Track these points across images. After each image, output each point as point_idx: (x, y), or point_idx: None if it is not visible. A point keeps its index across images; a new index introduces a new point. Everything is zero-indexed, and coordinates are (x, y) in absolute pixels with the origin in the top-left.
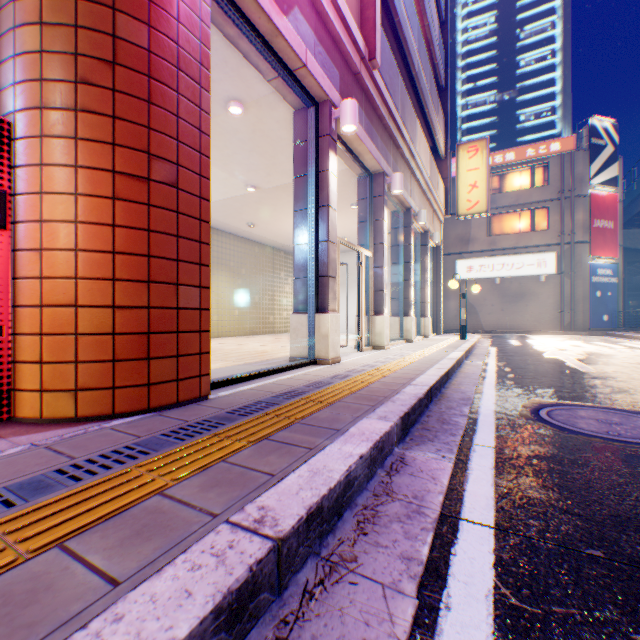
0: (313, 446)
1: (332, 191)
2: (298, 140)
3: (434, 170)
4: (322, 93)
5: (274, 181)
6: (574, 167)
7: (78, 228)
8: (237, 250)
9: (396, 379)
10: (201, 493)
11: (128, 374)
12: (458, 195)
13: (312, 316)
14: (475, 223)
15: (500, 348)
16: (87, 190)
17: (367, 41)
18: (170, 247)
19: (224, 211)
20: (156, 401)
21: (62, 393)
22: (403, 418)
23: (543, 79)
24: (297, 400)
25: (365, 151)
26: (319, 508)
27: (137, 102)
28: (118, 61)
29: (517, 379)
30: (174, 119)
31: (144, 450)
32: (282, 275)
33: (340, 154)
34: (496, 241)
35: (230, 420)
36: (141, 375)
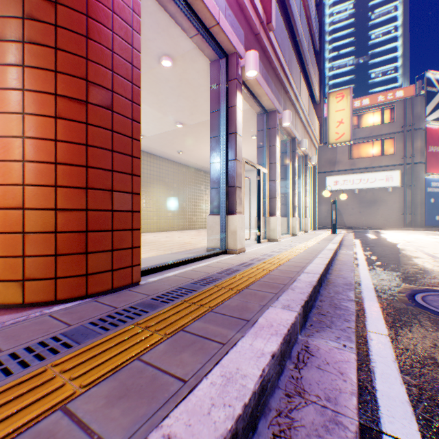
0: (225, 341)
1: (238, 122)
2: (213, 84)
3: (312, 111)
4: (231, 47)
5: (196, 119)
6: (414, 108)
7: (25, 142)
8: (170, 170)
9: (291, 267)
10: (105, 409)
11: (68, 266)
12: (329, 129)
13: (223, 217)
14: (340, 150)
15: (362, 240)
16: (32, 110)
17: (265, 10)
18: (105, 159)
19: (161, 142)
20: (93, 288)
21: (11, 283)
22: (304, 306)
23: (388, 47)
24: (211, 287)
25: (263, 93)
26: (233, 435)
27: (76, 36)
28: (59, 1)
29: (384, 266)
30: (109, 53)
31: (68, 342)
32: (202, 188)
33: (244, 96)
34: (355, 163)
35: (153, 307)
36: (80, 267)
